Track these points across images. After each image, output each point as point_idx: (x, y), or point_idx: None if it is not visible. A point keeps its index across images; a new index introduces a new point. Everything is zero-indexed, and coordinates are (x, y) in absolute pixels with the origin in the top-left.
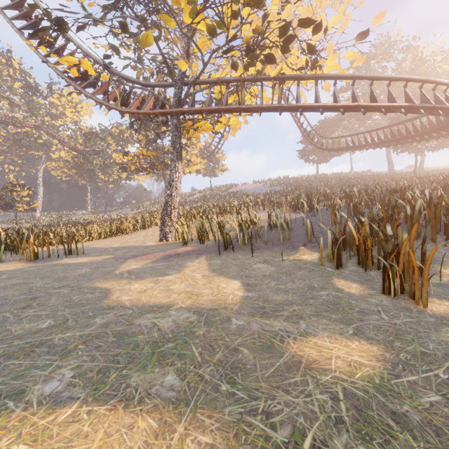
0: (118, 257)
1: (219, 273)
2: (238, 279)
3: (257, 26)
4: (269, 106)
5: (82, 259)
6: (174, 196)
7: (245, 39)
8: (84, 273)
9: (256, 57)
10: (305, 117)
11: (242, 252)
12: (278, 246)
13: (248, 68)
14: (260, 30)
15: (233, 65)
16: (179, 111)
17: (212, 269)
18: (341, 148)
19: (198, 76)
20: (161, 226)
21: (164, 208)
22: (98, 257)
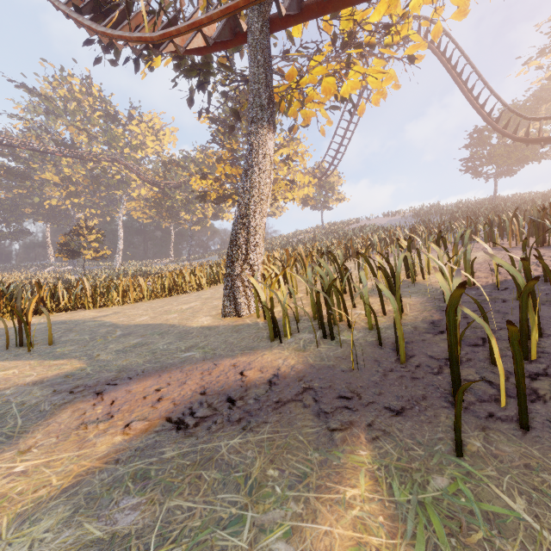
0: (79, 374)
1: None
2: None
3: None
4: None
5: (2, 370)
6: (254, 209)
7: None
8: None
9: None
10: (491, 89)
11: None
12: None
13: None
14: None
15: None
16: None
17: None
18: None
19: None
20: (226, 281)
21: (232, 238)
22: (47, 363)
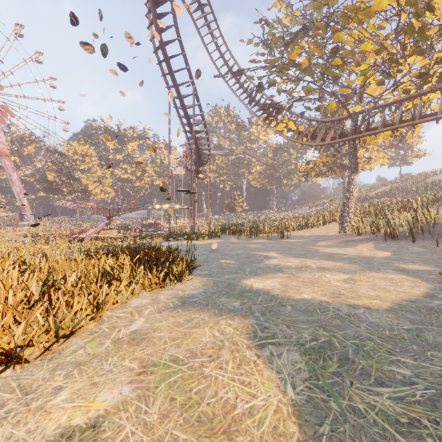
0: (313, 240)
1: (379, 250)
2: (390, 252)
3: (424, 65)
4: None
5: (292, 240)
6: (350, 200)
7: (413, 75)
8: (300, 244)
9: (430, 76)
10: None
11: (405, 241)
12: None
13: (422, 86)
14: (429, 63)
15: (405, 91)
16: (354, 137)
17: (376, 248)
18: None
19: (371, 110)
20: (340, 222)
21: (342, 209)
22: (300, 240)
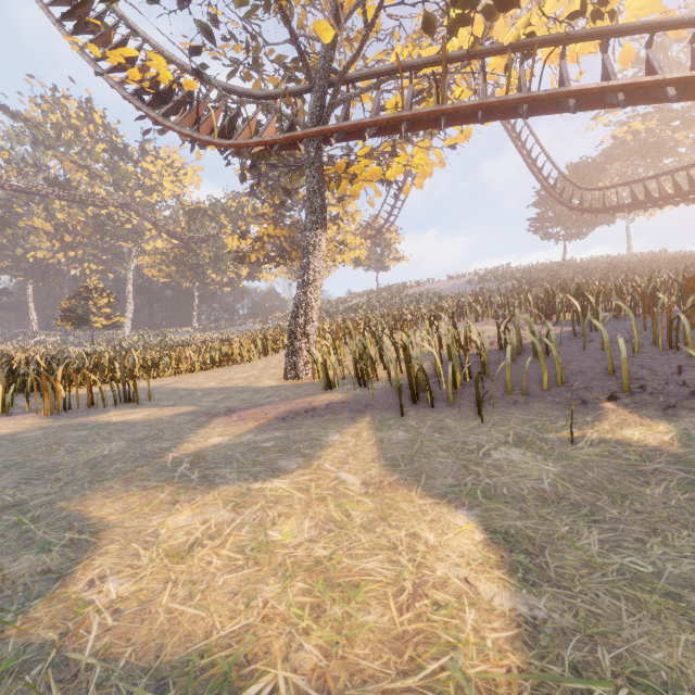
0: (202, 410)
1: (409, 477)
2: (465, 506)
3: None
4: (502, 100)
5: (139, 412)
6: (310, 295)
7: None
8: (102, 457)
9: (475, 0)
10: (547, 155)
11: (453, 412)
12: (539, 399)
13: (457, 29)
14: None
15: (427, 23)
16: (319, 131)
17: (389, 457)
18: (620, 205)
19: (356, 54)
20: (288, 352)
21: (293, 317)
22: (168, 408)
